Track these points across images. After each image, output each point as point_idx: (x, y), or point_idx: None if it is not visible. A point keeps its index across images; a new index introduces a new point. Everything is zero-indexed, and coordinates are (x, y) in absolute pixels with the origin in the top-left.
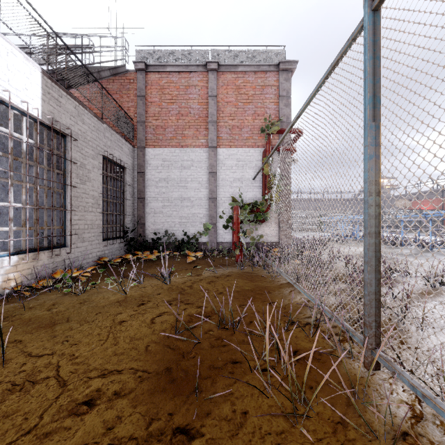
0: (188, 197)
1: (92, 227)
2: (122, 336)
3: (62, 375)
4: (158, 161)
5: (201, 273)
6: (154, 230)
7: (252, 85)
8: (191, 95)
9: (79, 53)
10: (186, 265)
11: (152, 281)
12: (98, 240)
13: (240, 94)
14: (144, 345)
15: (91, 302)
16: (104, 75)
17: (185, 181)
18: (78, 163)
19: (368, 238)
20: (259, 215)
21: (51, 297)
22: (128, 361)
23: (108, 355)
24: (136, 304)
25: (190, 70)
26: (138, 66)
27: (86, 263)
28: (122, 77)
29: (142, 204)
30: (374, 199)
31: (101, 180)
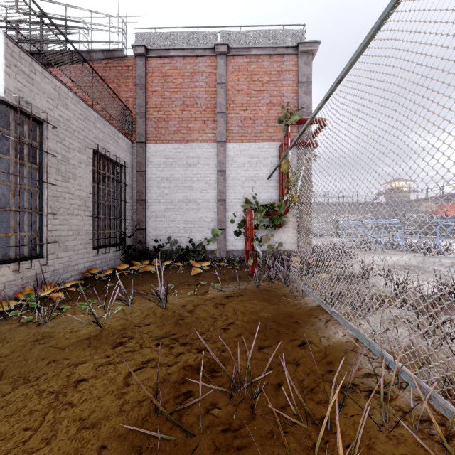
0: (194, 199)
1: (78, 233)
2: (65, 420)
3: None
4: (160, 158)
5: (207, 291)
6: (155, 236)
7: (266, 71)
8: (197, 83)
9: (62, 25)
10: (190, 279)
11: (144, 303)
12: (86, 249)
13: (253, 81)
14: (96, 446)
15: (50, 340)
16: (96, 57)
17: (190, 180)
18: (58, 156)
19: None
20: (275, 219)
21: (2, 329)
22: None
23: None
24: (111, 345)
25: (196, 54)
26: (137, 50)
27: (70, 276)
28: (119, 64)
29: (142, 206)
30: None
31: (91, 178)
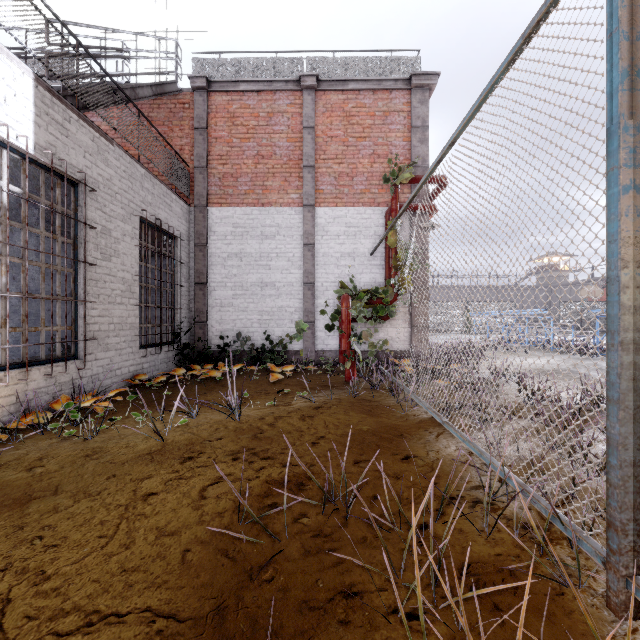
0: (272, 282)
1: (121, 327)
2: (142, 529)
3: (8, 626)
4: (227, 227)
5: (290, 401)
6: (220, 332)
7: (369, 111)
8: (277, 127)
9: (101, 56)
10: (268, 388)
11: (211, 416)
12: (131, 348)
13: (351, 125)
14: (180, 550)
15: (104, 455)
16: (143, 94)
17: (267, 257)
18: (98, 228)
19: (620, 352)
20: (380, 308)
21: (40, 444)
22: (143, 590)
23: (108, 573)
24: (179, 460)
25: (275, 89)
26: (195, 83)
27: (112, 383)
28: (171, 100)
29: (202, 292)
30: (632, 274)
31: (137, 255)
